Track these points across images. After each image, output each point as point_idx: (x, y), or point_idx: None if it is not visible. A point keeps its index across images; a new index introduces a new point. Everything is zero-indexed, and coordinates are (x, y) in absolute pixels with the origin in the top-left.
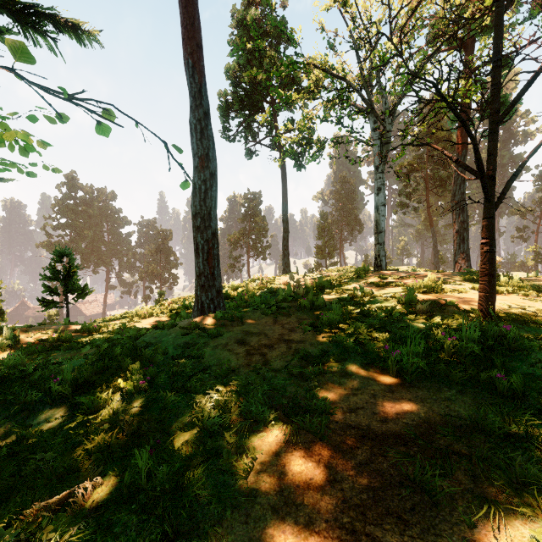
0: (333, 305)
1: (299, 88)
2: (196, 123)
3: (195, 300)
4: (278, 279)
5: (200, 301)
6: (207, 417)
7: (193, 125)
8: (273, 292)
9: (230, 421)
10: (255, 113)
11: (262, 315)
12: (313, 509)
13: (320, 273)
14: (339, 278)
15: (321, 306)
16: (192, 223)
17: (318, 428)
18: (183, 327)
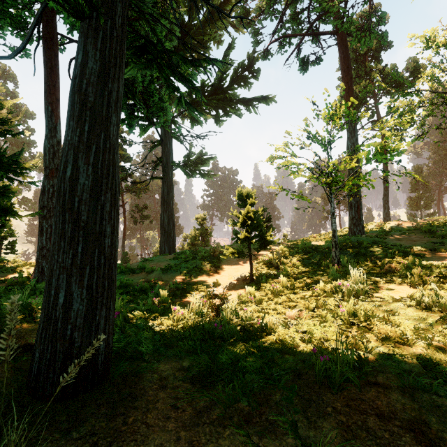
0: (444, 228)
1: (400, 83)
2: (351, 145)
3: (349, 231)
4: (387, 223)
5: (353, 231)
6: (404, 250)
7: (349, 146)
8: (392, 229)
9: (411, 252)
10: (359, 107)
11: (400, 234)
12: (445, 257)
13: (423, 220)
14: (443, 221)
15: (435, 231)
16: (348, 193)
17: (443, 251)
18: (367, 235)
